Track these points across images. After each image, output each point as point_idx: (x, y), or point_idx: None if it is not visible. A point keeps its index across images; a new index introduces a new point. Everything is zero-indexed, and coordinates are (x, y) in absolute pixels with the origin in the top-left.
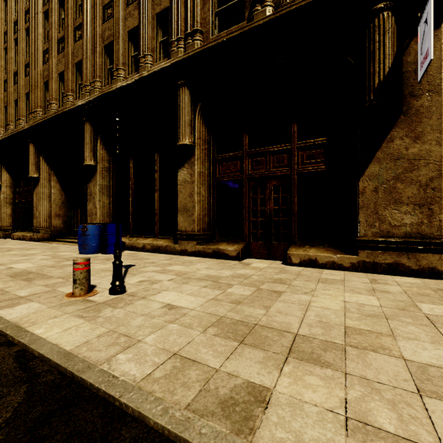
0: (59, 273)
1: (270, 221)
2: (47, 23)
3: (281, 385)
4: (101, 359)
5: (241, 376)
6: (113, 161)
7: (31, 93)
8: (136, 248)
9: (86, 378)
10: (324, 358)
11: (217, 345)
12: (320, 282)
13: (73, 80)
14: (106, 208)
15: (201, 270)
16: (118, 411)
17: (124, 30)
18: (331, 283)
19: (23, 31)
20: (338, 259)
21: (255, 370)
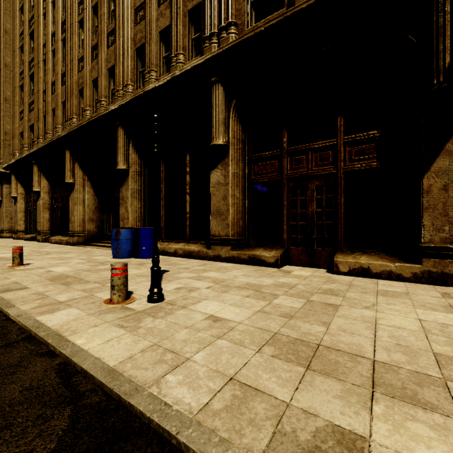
0: (95, 277)
1: (313, 225)
2: (82, 32)
3: (378, 434)
4: (149, 380)
5: (320, 415)
6: (145, 165)
7: (67, 102)
8: (167, 253)
9: (135, 404)
10: (423, 397)
11: (278, 369)
12: (380, 295)
13: (106, 86)
14: (138, 212)
15: (239, 277)
16: (176, 452)
17: (155, 30)
18: (394, 296)
19: (60, 42)
20: (397, 269)
21: (337, 408)
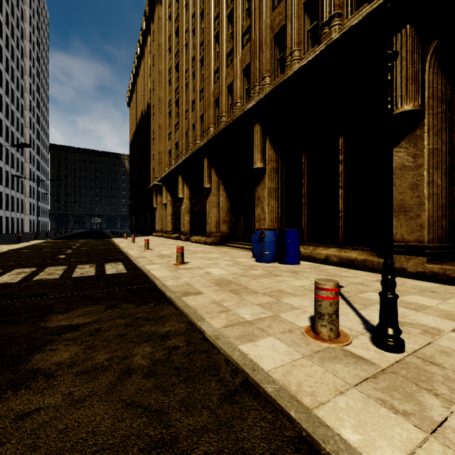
0: (258, 286)
1: None
2: (217, 46)
3: None
4: None
5: None
6: (281, 160)
7: (205, 114)
8: (314, 259)
9: None
10: None
11: None
12: None
13: (240, 87)
14: (274, 213)
15: None
16: None
17: (298, 4)
18: None
19: (199, 62)
20: None
21: None
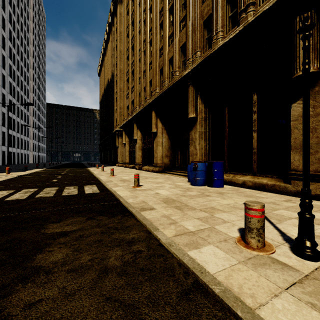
0: (195, 204)
1: None
2: (161, 31)
3: None
4: None
5: None
6: (209, 112)
7: (153, 80)
8: (234, 183)
9: None
10: None
11: None
12: None
13: (178, 60)
14: (204, 149)
15: None
16: None
17: None
18: None
19: (148, 43)
20: None
21: None
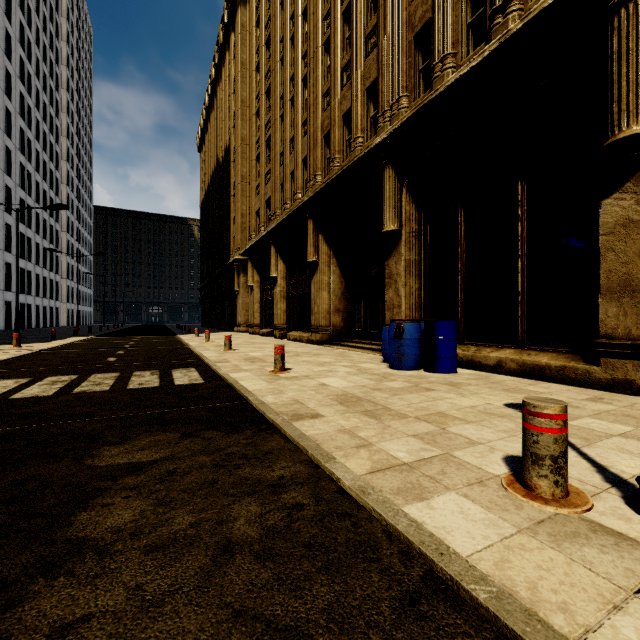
0: (404, 406)
1: None
2: (327, 57)
3: None
4: None
5: None
6: (425, 220)
7: (309, 156)
8: (479, 365)
9: None
10: None
11: None
12: None
13: (362, 115)
14: (415, 297)
15: None
16: None
17: None
18: None
19: (300, 83)
20: None
21: None
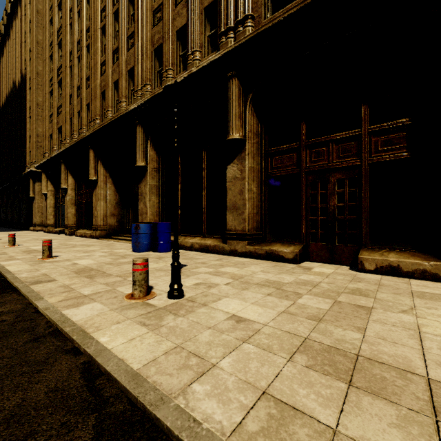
0: (116, 270)
1: (334, 220)
2: (104, 38)
3: None
4: (174, 389)
5: None
6: (162, 161)
7: (91, 104)
8: (184, 247)
9: (161, 417)
10: None
11: (316, 384)
12: (416, 297)
13: (126, 87)
14: (156, 207)
15: (258, 273)
16: None
17: (172, 30)
18: (433, 299)
19: (85, 48)
20: (432, 268)
21: None
